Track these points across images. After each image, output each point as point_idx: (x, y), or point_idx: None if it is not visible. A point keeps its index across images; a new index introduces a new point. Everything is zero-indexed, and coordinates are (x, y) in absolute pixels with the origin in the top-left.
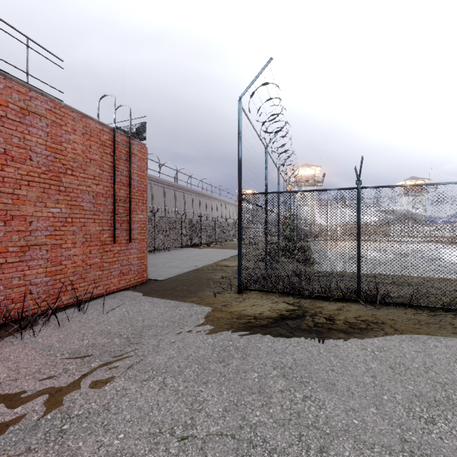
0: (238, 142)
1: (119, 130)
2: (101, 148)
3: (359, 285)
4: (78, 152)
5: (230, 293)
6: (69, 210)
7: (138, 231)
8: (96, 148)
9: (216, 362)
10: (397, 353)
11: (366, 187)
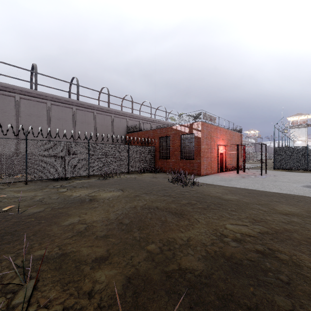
0: (274, 135)
1: (233, 130)
2: (238, 138)
3: (307, 167)
4: (236, 140)
5: (271, 169)
6: (235, 151)
7: (241, 156)
8: (237, 138)
9: (277, 172)
10: (309, 173)
11: (309, 146)
